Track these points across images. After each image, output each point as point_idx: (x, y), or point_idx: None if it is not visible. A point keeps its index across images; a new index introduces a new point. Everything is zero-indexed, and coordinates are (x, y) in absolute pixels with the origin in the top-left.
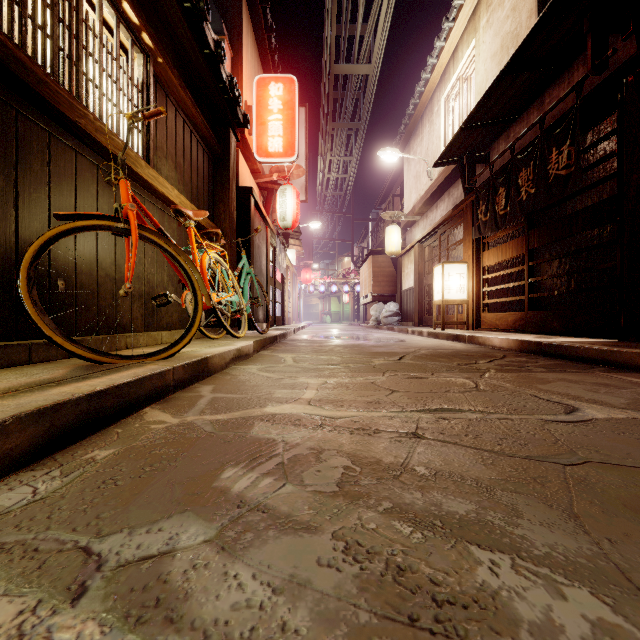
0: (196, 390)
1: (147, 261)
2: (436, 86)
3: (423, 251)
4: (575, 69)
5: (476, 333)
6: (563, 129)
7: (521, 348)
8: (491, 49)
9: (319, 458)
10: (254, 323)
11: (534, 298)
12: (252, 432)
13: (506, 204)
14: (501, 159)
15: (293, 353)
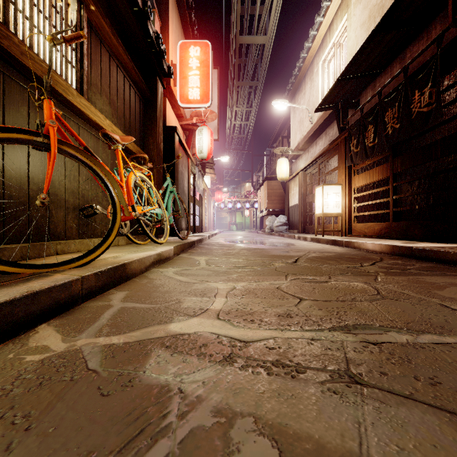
0: (108, 298)
1: (82, 179)
2: (316, 52)
3: (305, 177)
4: (433, 28)
5: (351, 239)
6: (425, 74)
7: (393, 252)
8: (360, 19)
9: (229, 440)
10: (176, 231)
11: (397, 211)
12: (144, 370)
13: (374, 138)
14: (368, 104)
15: (206, 256)
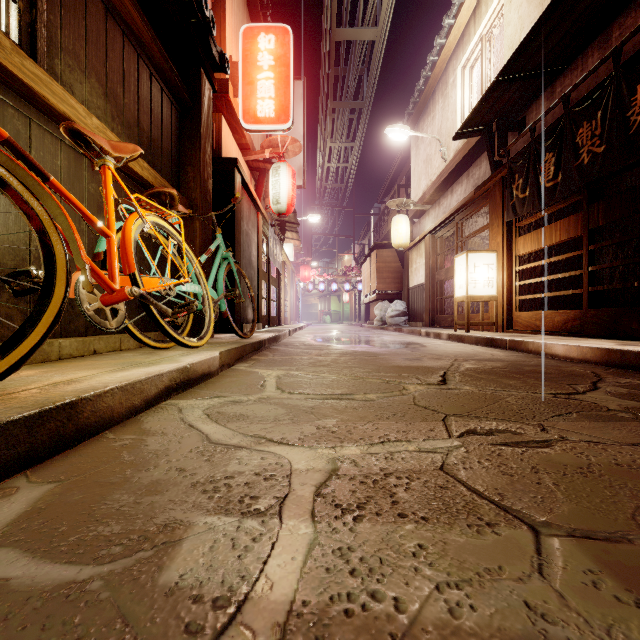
0: None
1: None
2: (452, 54)
3: (435, 243)
4: None
5: (518, 337)
6: None
7: (607, 360)
8: None
9: None
10: (232, 324)
11: (595, 292)
12: None
13: (556, 173)
14: (542, 122)
15: (281, 368)
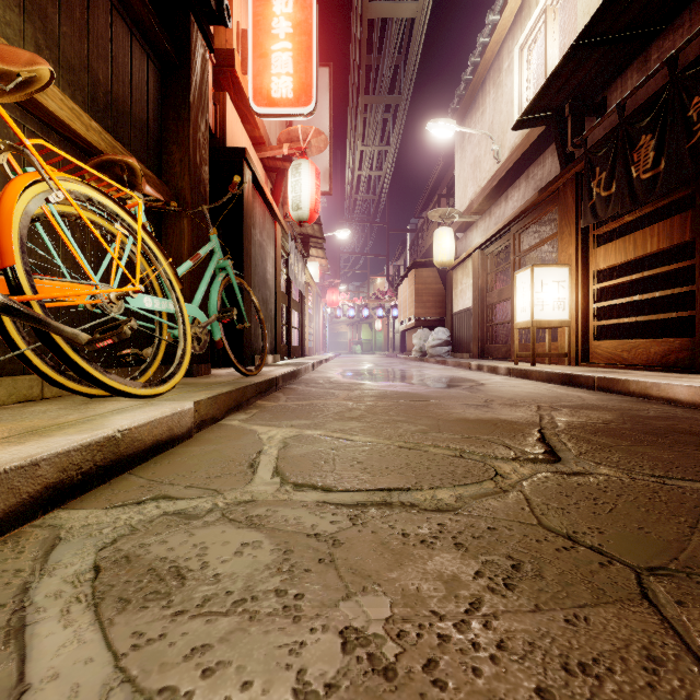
0: None
1: None
2: (506, 33)
3: (485, 259)
4: None
5: (609, 373)
6: None
7: None
8: None
9: None
10: (230, 357)
11: None
12: None
13: (657, 159)
14: (630, 101)
15: (292, 423)
